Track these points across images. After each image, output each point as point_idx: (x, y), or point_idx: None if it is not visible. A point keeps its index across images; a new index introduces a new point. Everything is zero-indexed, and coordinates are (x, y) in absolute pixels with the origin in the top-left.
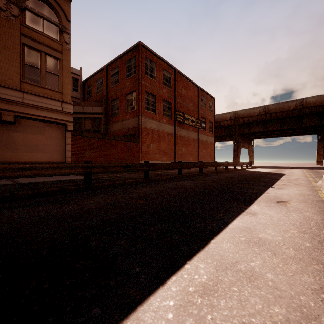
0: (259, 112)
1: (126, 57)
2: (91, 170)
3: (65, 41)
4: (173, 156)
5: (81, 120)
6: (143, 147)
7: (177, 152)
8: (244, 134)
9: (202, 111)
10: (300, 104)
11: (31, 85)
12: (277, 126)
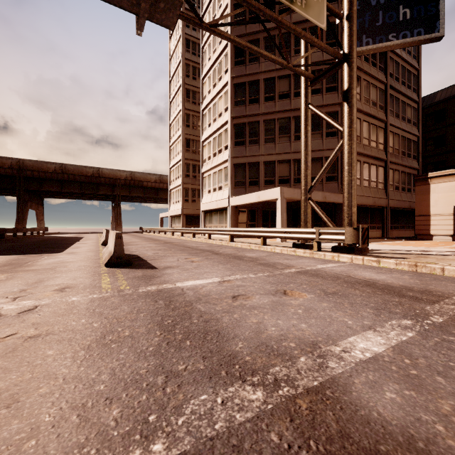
0: (55, 169)
1: None
2: None
3: None
4: None
5: None
6: None
7: None
8: (33, 191)
9: None
10: (97, 172)
11: None
12: (76, 189)
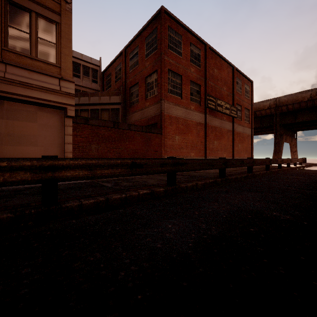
0: (310, 96)
1: (146, 33)
2: (54, 175)
3: (64, 0)
4: (203, 151)
5: (98, 112)
6: (166, 140)
7: (208, 146)
8: (287, 125)
9: (238, 97)
10: None
11: (17, 55)
12: None
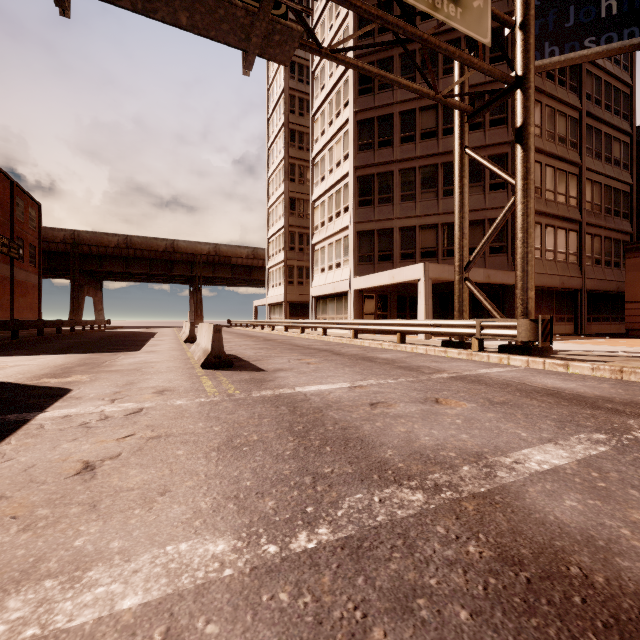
0: (118, 242)
1: None
2: None
3: None
4: None
5: None
6: None
7: None
8: (90, 272)
9: (19, 226)
10: (171, 246)
11: None
12: (144, 269)
